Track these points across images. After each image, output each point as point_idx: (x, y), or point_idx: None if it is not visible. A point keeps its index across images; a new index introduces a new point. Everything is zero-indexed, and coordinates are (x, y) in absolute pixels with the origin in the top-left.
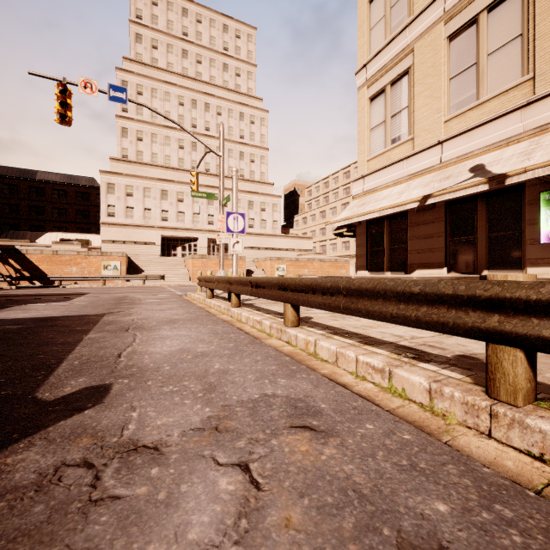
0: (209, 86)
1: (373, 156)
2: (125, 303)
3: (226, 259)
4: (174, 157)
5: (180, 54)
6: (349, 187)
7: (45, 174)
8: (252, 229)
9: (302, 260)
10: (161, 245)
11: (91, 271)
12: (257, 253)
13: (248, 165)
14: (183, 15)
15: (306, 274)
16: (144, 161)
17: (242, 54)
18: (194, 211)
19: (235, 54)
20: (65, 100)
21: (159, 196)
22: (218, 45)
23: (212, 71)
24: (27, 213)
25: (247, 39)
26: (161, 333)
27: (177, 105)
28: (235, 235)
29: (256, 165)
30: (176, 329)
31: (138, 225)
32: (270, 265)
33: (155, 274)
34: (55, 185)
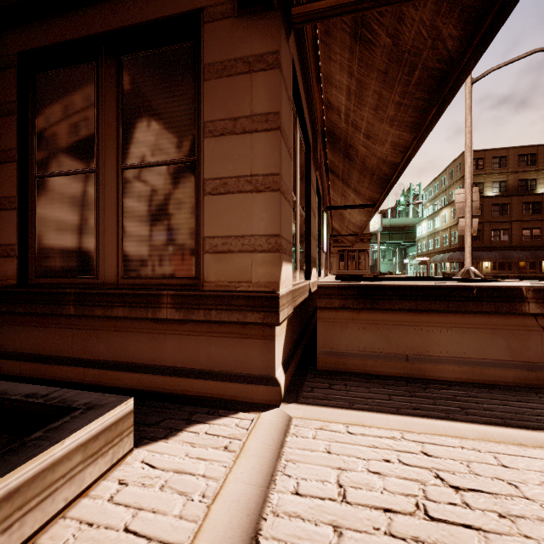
0: None
1: None
2: None
3: None
4: None
5: None
6: None
7: None
8: None
9: None
10: None
11: None
12: None
13: None
14: None
15: None
16: None
17: None
18: None
19: None
20: None
21: None
22: None
23: None
24: None
25: None
26: None
27: None
28: None
29: None
30: None
31: None
32: None
33: None
34: None
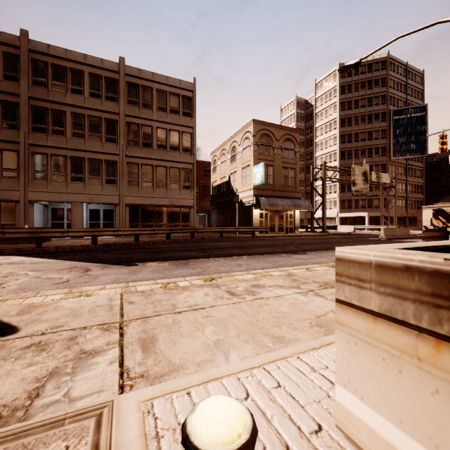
0: None
1: None
2: None
3: None
4: None
5: None
6: None
7: None
8: None
9: None
10: None
11: None
12: None
13: None
14: None
15: None
16: None
17: None
18: None
19: None
20: (443, 141)
21: None
22: None
23: None
24: None
25: None
26: None
27: None
28: None
29: None
30: None
31: None
32: None
33: None
34: None
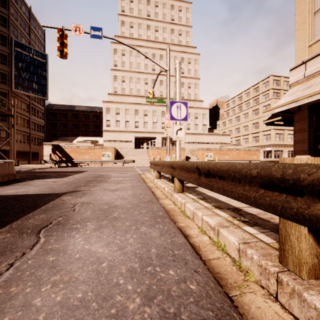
0: (162, 44)
1: (318, 39)
2: (96, 181)
3: (172, 149)
4: (142, 90)
5: (146, 28)
6: (258, 98)
7: (79, 107)
8: (189, 131)
9: (224, 150)
10: (135, 142)
11: (96, 157)
12: (192, 145)
13: (187, 90)
14: (147, 5)
15: (227, 159)
16: (126, 93)
17: (183, 21)
18: (153, 121)
19: (178, 22)
20: (63, 40)
21: (133, 113)
22: (168, 18)
23: (164, 35)
24: (71, 128)
25: (186, 10)
26: (67, 246)
27: (144, 58)
28: (178, 122)
29: (191, 90)
30: (97, 233)
31: (122, 131)
32: (201, 153)
33: (130, 159)
34: (83, 112)
